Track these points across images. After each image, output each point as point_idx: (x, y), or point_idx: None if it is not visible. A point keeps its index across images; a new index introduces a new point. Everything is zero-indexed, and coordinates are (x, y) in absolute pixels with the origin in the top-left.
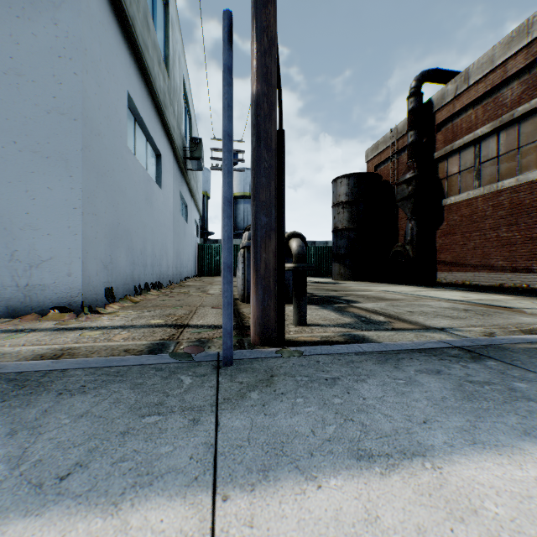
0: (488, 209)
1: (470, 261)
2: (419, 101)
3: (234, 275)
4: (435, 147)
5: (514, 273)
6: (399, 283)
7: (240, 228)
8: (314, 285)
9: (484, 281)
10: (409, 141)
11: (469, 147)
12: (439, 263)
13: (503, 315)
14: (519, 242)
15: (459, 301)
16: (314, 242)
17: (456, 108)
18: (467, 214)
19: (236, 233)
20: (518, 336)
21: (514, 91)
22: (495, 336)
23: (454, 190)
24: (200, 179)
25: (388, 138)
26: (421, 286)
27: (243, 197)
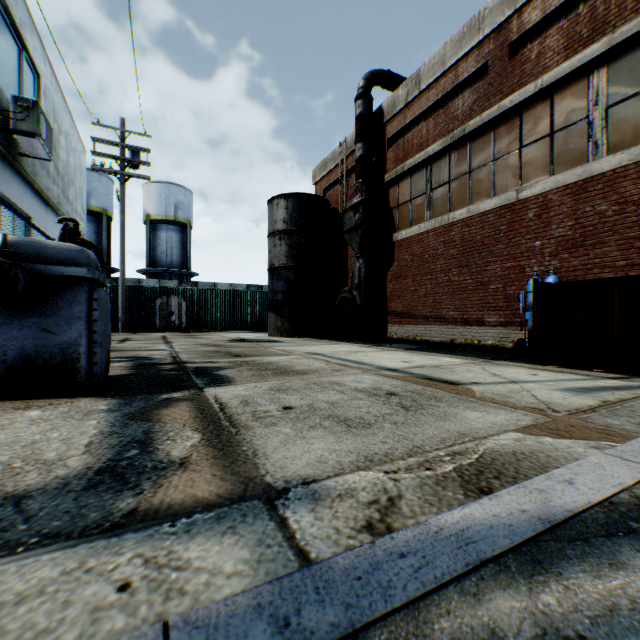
0: (441, 246)
1: (422, 311)
2: (368, 106)
3: (135, 330)
4: (386, 167)
5: (467, 326)
6: (347, 339)
7: (161, 264)
8: (223, 345)
9: (436, 336)
10: (356, 156)
11: (421, 169)
12: (390, 313)
13: (443, 405)
14: (472, 287)
15: (394, 372)
16: (261, 286)
17: (407, 119)
18: (419, 252)
19: (154, 271)
20: (453, 518)
21: (467, 101)
22: (393, 531)
23: (406, 222)
24: (81, 184)
25: (338, 154)
26: (368, 344)
27: (165, 222)
